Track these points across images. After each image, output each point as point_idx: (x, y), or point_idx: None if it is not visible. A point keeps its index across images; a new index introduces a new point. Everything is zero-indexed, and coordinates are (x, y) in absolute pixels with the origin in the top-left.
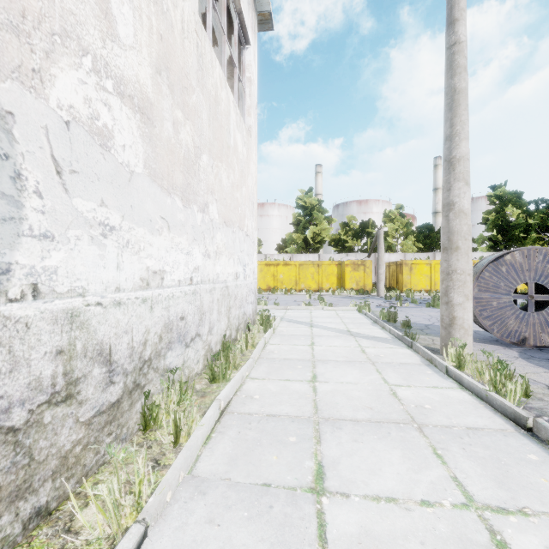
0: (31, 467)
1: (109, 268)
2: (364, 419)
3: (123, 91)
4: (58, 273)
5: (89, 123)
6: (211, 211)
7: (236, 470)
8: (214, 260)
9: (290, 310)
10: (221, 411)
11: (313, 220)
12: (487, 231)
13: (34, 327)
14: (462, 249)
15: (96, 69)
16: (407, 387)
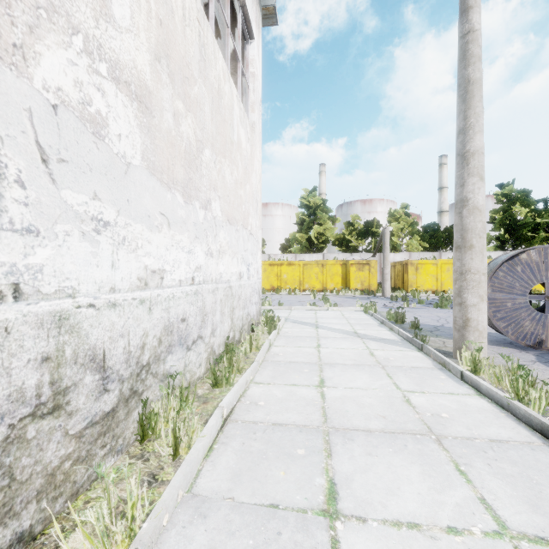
0: (11, 489)
1: (103, 267)
2: (378, 430)
3: (119, 76)
4: (44, 271)
5: (80, 109)
6: (214, 208)
7: (240, 488)
8: (217, 259)
9: (294, 311)
10: (224, 419)
11: (317, 220)
12: (494, 230)
13: (15, 332)
14: (477, 247)
15: (88, 50)
16: (421, 393)
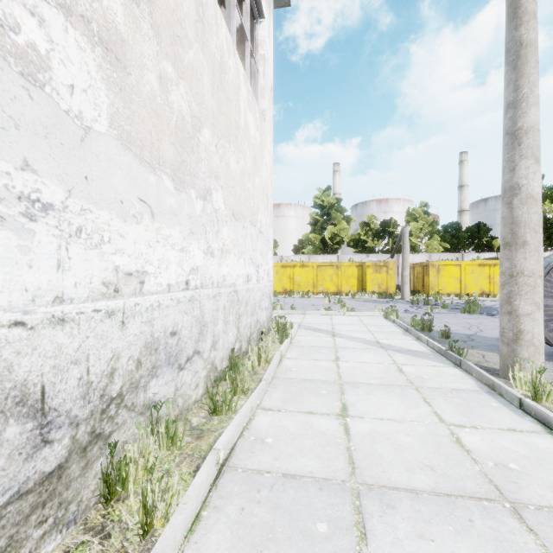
0: None
1: (40, 268)
2: (426, 490)
3: (71, 5)
4: None
5: None
6: (215, 199)
7: None
8: (220, 259)
9: (308, 316)
10: (220, 465)
11: (331, 220)
12: None
13: None
14: (531, 244)
15: None
16: (473, 429)
